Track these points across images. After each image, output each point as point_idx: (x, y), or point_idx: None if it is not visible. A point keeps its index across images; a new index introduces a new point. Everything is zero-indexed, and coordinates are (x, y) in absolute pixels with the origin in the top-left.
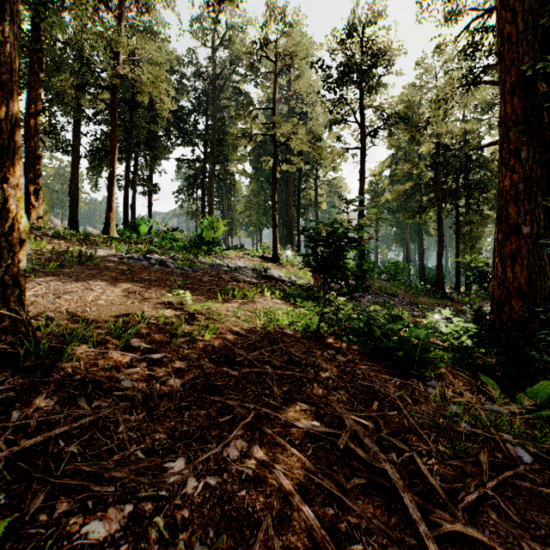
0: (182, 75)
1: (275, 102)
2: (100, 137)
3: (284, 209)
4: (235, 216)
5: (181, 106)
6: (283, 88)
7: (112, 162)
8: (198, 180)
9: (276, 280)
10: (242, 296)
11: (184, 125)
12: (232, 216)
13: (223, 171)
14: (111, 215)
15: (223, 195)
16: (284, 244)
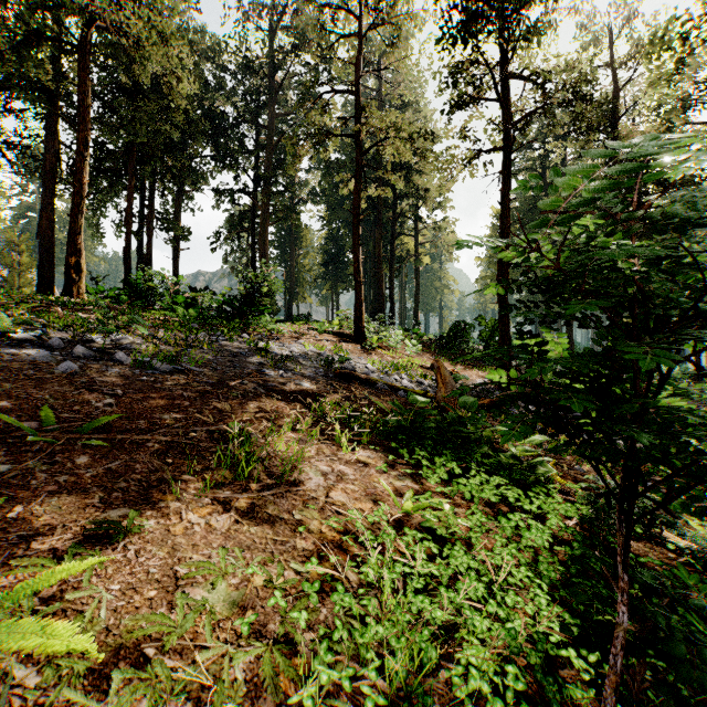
0: (222, 64)
1: (358, 82)
2: (94, 152)
3: (371, 263)
4: (302, 274)
5: (220, 110)
6: (369, 93)
7: (77, 172)
8: (247, 220)
9: (361, 381)
10: (260, 467)
11: (225, 139)
12: (298, 275)
13: (281, 206)
14: (75, 262)
15: (286, 245)
16: (370, 313)
